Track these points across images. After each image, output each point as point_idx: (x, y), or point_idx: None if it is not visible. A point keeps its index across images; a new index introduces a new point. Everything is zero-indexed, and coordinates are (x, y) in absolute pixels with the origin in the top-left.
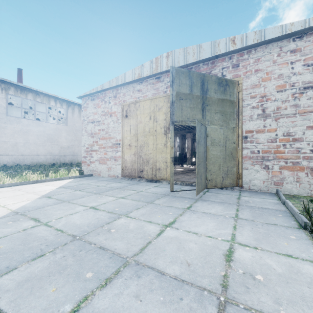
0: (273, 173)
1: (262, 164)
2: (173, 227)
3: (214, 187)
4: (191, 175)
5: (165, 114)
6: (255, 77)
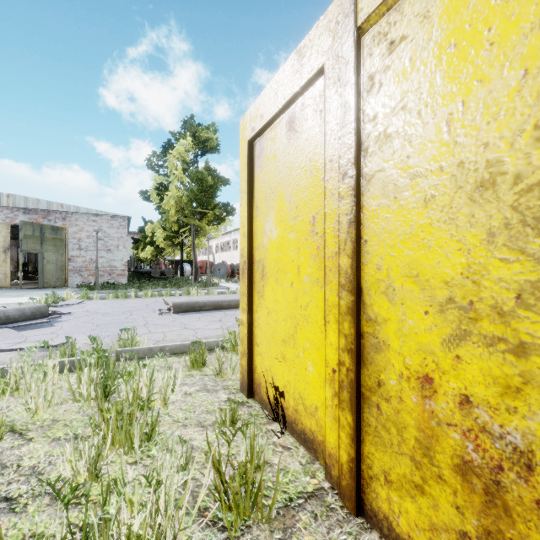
0: (85, 278)
1: (80, 273)
2: (31, 293)
3: (50, 286)
4: (27, 285)
5: (4, 237)
6: (75, 228)
